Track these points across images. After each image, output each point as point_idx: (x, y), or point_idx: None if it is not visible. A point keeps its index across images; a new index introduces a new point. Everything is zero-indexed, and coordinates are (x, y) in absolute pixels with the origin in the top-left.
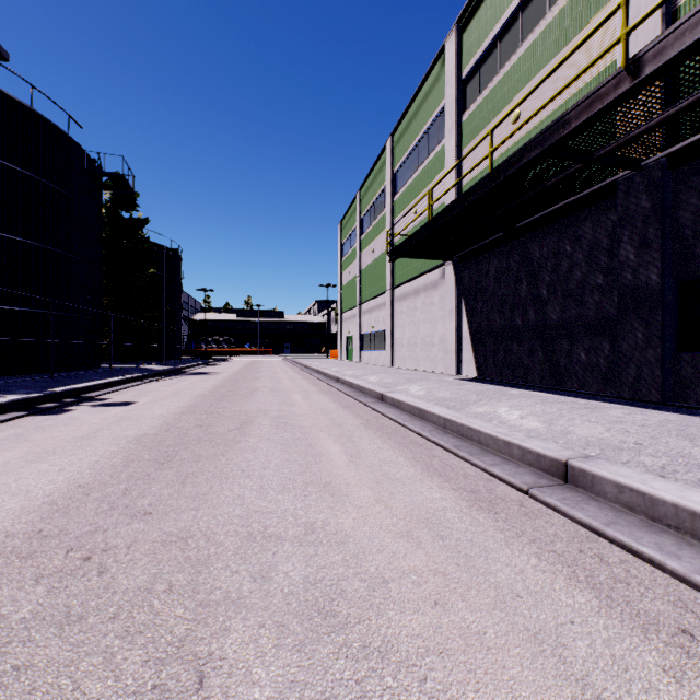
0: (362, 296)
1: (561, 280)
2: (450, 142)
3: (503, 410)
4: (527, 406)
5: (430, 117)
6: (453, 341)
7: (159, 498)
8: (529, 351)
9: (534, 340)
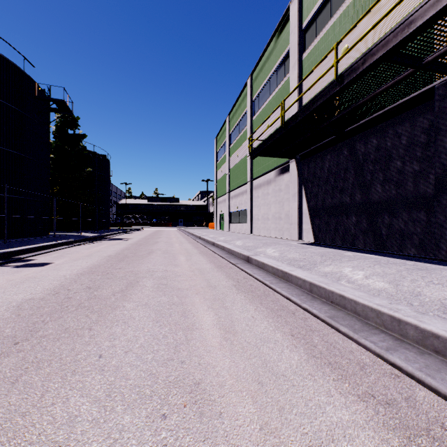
0: (230, 187)
1: (383, 169)
2: (293, 74)
3: (347, 270)
4: (367, 267)
5: (278, 59)
6: (296, 216)
7: None
8: (356, 223)
9: (360, 215)
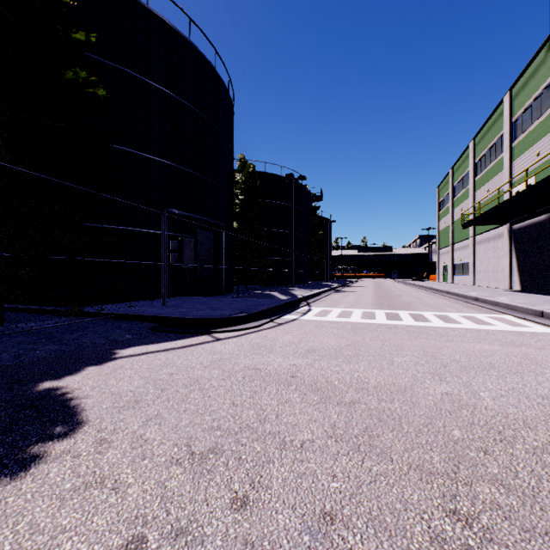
0: (454, 239)
1: None
2: (505, 157)
3: (501, 298)
4: (512, 297)
5: (496, 136)
6: (507, 270)
7: (392, 299)
8: (543, 276)
9: (545, 270)
